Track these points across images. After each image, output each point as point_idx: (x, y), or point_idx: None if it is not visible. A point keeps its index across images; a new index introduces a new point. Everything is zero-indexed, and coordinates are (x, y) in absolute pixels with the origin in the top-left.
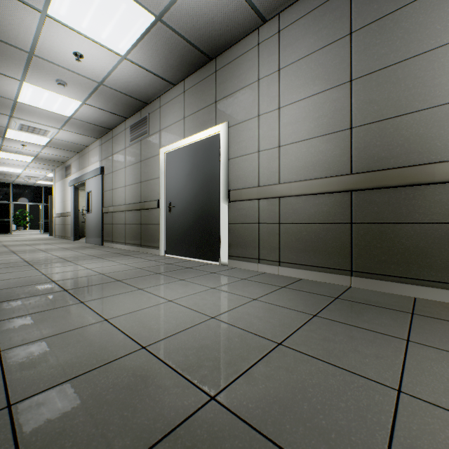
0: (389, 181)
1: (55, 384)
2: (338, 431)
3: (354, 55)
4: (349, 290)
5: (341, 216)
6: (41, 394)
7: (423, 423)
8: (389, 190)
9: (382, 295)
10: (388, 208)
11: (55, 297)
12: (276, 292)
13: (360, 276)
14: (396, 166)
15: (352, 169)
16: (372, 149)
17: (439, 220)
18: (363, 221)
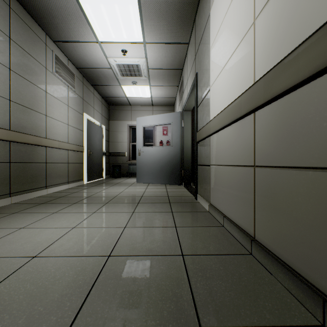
0: (30, 141)
1: (162, 212)
2: (132, 198)
3: (12, 54)
4: (25, 203)
5: (5, 157)
6: (165, 211)
7: (123, 196)
8: (27, 145)
9: (35, 199)
10: (27, 154)
11: (116, 290)
12: (35, 211)
13: (15, 195)
14: (29, 133)
15: (11, 127)
16: (20, 119)
17: (41, 161)
18: (17, 161)
